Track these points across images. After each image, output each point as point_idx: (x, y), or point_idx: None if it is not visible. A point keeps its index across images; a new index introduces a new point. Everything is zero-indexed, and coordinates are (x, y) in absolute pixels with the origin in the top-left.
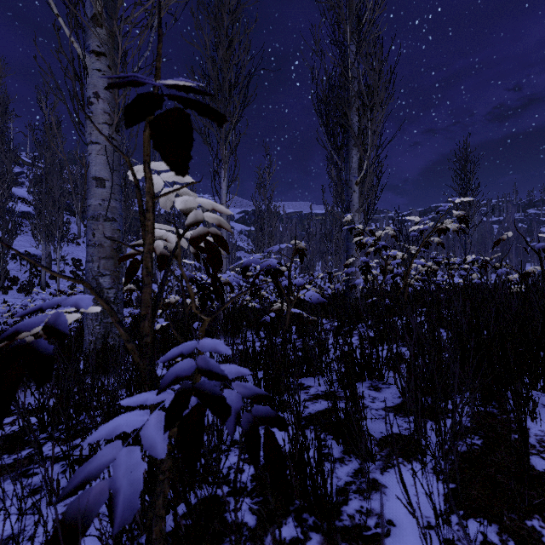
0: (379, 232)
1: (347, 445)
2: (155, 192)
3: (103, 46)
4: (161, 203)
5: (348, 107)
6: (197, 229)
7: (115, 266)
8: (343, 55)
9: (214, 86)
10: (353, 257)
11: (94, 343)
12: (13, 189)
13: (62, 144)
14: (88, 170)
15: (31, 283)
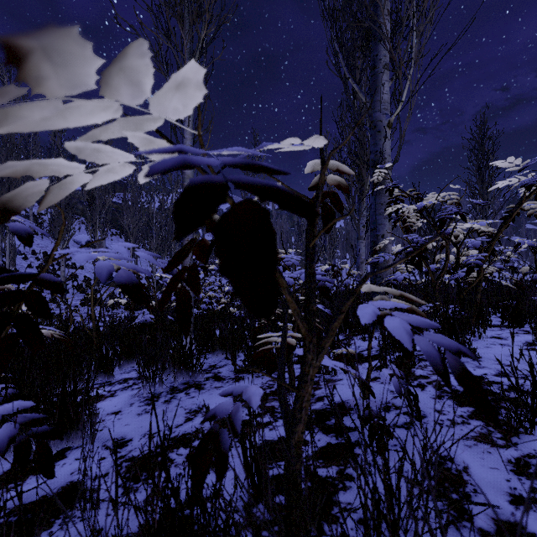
0: (429, 197)
1: None
2: None
3: None
4: None
5: (376, 10)
6: None
7: None
8: None
9: None
10: (385, 238)
11: None
12: None
13: None
14: None
15: None
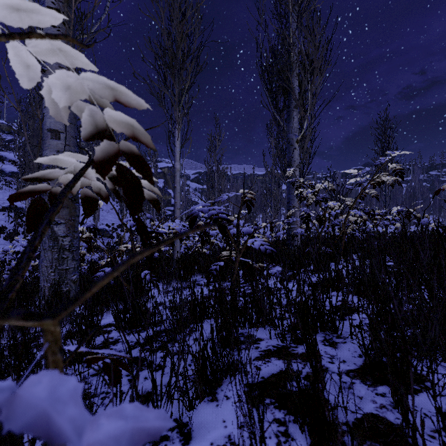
0: (318, 185)
1: (315, 437)
2: (33, 85)
3: (56, 0)
4: (51, 110)
5: (290, 73)
6: (101, 145)
7: (70, 215)
8: (285, 26)
9: (168, 54)
10: (294, 208)
11: (48, 289)
12: (5, 153)
13: None
14: (44, 123)
15: (15, 232)
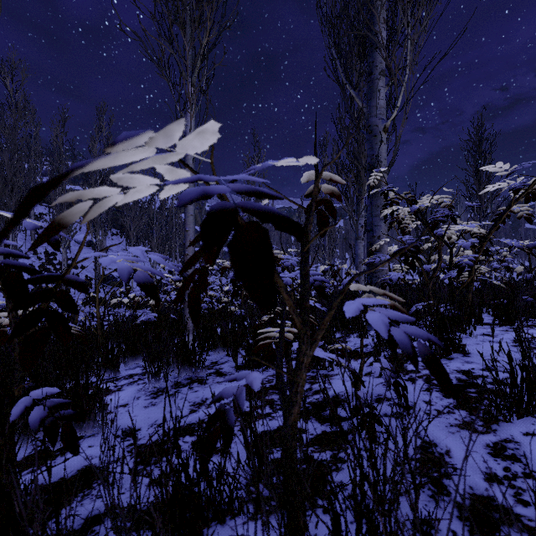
0: (423, 200)
1: None
2: None
3: None
4: None
5: (372, 18)
6: None
7: None
8: None
9: None
10: (381, 239)
11: None
12: None
13: (36, 129)
14: None
15: None
